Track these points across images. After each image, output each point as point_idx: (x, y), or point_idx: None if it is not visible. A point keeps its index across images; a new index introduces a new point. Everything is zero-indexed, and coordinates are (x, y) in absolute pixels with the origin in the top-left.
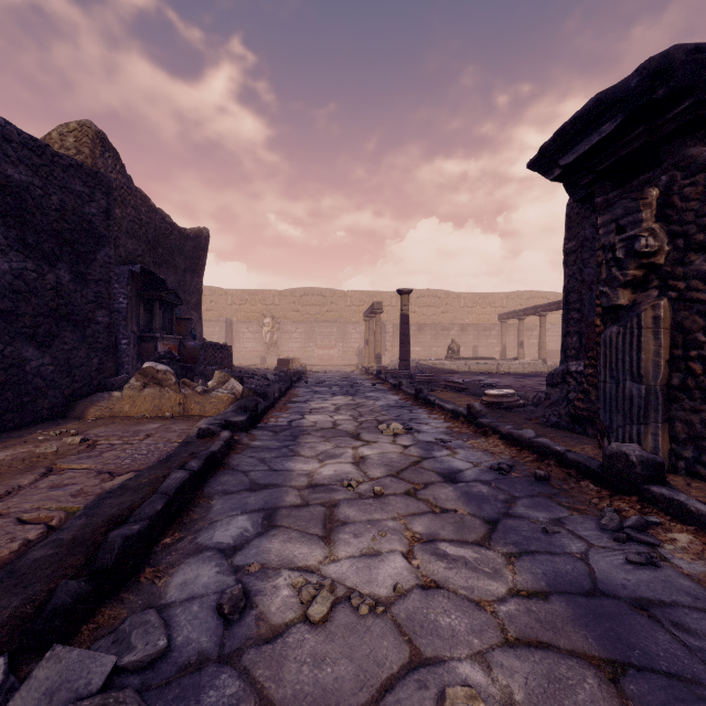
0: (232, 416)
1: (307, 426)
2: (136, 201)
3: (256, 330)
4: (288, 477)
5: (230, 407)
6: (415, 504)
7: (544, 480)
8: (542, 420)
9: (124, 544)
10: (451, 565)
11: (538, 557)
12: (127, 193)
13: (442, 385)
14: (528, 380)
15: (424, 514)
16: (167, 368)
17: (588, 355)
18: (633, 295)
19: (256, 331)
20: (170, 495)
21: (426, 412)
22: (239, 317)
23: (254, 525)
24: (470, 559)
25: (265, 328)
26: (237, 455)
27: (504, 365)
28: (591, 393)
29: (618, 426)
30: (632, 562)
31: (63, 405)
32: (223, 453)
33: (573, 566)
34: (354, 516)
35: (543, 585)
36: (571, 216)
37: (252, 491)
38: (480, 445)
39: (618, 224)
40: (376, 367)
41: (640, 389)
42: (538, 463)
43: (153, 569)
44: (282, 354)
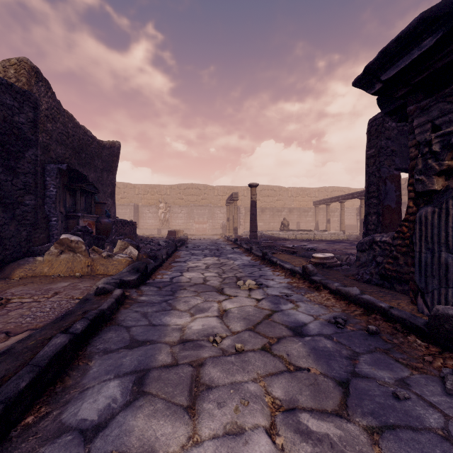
0: (126, 276)
1: (184, 282)
2: (64, 119)
3: (154, 211)
4: (163, 332)
5: (125, 268)
6: (271, 362)
7: (375, 334)
8: (357, 277)
9: None
10: (317, 448)
11: (401, 434)
12: (57, 113)
13: (280, 249)
14: (337, 245)
15: (280, 374)
16: (78, 239)
17: (397, 230)
18: (446, 181)
19: (154, 212)
20: (41, 367)
21: (271, 269)
22: (143, 202)
23: (123, 392)
24: (334, 438)
25: (160, 210)
26: (125, 309)
27: (318, 235)
28: (400, 258)
29: (433, 288)
30: None
31: None
32: (112, 310)
33: (441, 449)
34: (218, 379)
35: None
36: (371, 132)
37: (130, 348)
38: (315, 298)
39: (433, 124)
40: (234, 236)
41: None
42: (366, 317)
43: None
44: (172, 227)
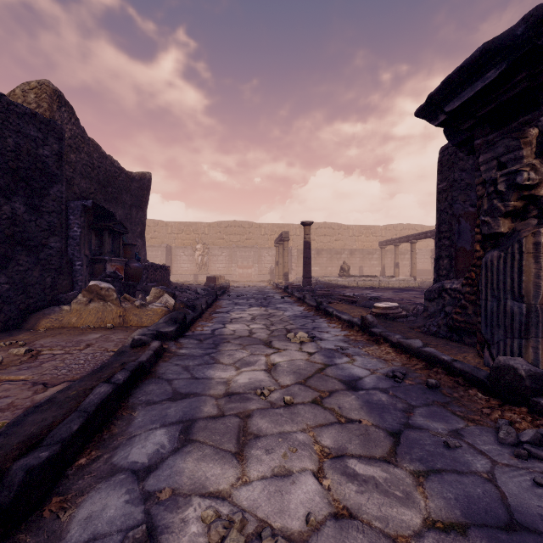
0: (163, 327)
1: (227, 334)
2: (88, 148)
3: (190, 254)
4: (207, 385)
5: (162, 319)
6: (322, 414)
7: (435, 388)
8: (423, 329)
9: (26, 477)
10: (362, 487)
11: (446, 477)
12: (81, 141)
13: (338, 298)
14: (405, 293)
15: (331, 425)
16: (109, 286)
17: (465, 276)
18: (513, 223)
19: (190, 254)
20: (89, 413)
21: (326, 321)
22: (177, 243)
23: (171, 440)
24: (380, 480)
25: (197, 252)
26: (165, 363)
27: (384, 281)
28: (468, 308)
29: (499, 339)
30: (541, 484)
31: (18, 318)
32: (151, 362)
33: (482, 489)
34: (266, 429)
35: (457, 514)
36: (443, 162)
37: (173, 400)
38: (374, 352)
39: (499, 161)
40: (284, 283)
41: (521, 307)
42: (428, 371)
43: (61, 499)
44: (211, 273)
